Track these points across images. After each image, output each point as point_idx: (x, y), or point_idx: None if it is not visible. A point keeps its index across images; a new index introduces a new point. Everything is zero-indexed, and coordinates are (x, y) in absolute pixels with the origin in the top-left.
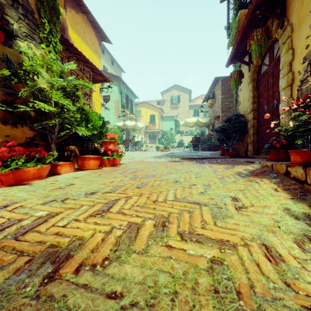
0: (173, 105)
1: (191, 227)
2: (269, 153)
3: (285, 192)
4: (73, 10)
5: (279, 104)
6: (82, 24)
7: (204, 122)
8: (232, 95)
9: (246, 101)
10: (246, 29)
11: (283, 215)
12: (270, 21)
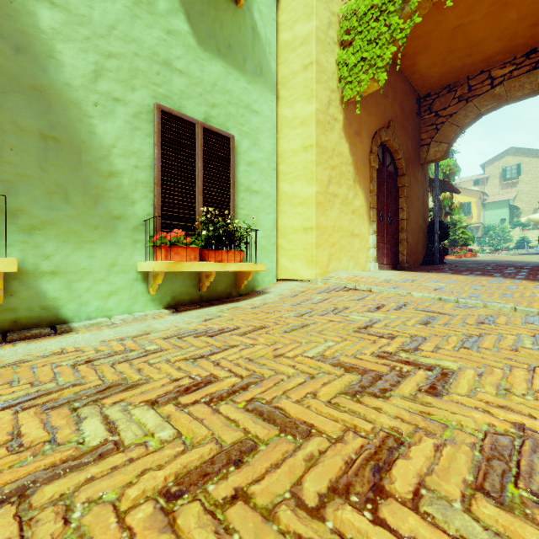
0: (506, 181)
1: (521, 260)
2: None
3: None
4: None
5: None
6: None
7: None
8: None
9: None
10: None
11: None
12: None
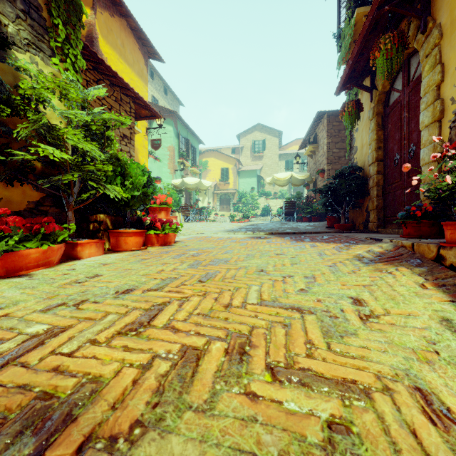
0: (255, 153)
1: (288, 354)
2: (405, 225)
3: (438, 289)
4: (106, 12)
5: (418, 150)
6: (119, 33)
7: (301, 179)
8: (343, 139)
9: (366, 147)
10: (368, 35)
11: (441, 330)
12: (405, 22)
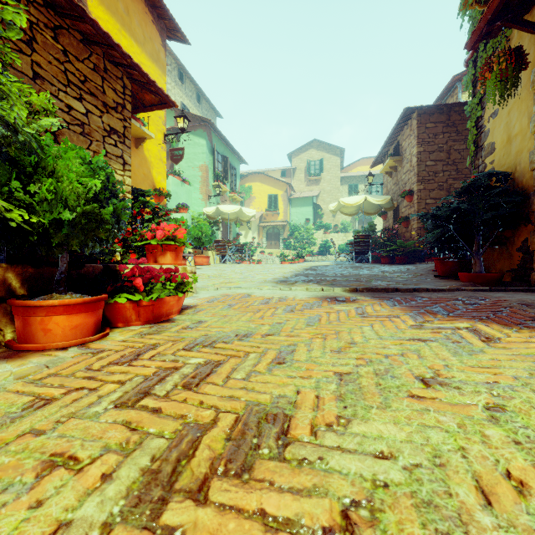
0: (311, 177)
1: None
2: None
3: None
4: None
5: None
6: None
7: (376, 205)
8: (440, 147)
9: (522, 139)
10: None
11: None
12: None
